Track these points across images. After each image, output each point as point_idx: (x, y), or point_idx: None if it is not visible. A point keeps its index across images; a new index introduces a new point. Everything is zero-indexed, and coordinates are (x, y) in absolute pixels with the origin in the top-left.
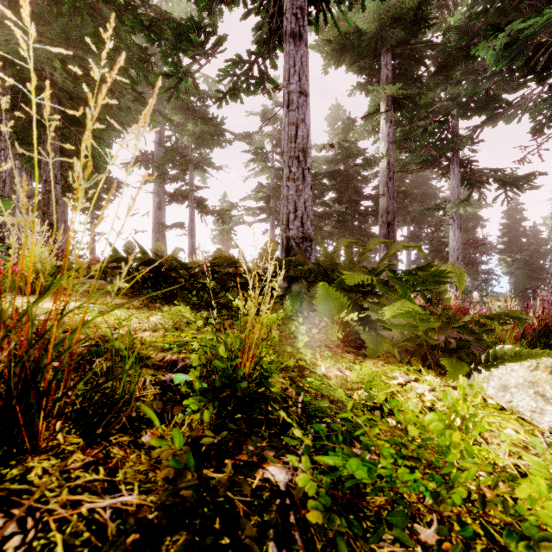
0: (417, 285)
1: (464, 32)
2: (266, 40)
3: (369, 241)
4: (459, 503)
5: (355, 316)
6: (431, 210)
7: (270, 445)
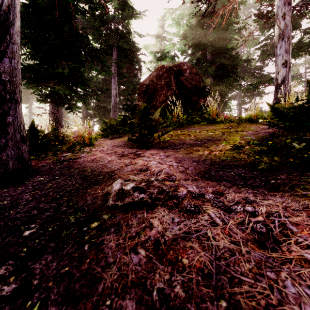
0: None
1: None
2: None
3: None
4: None
5: None
6: None
7: None
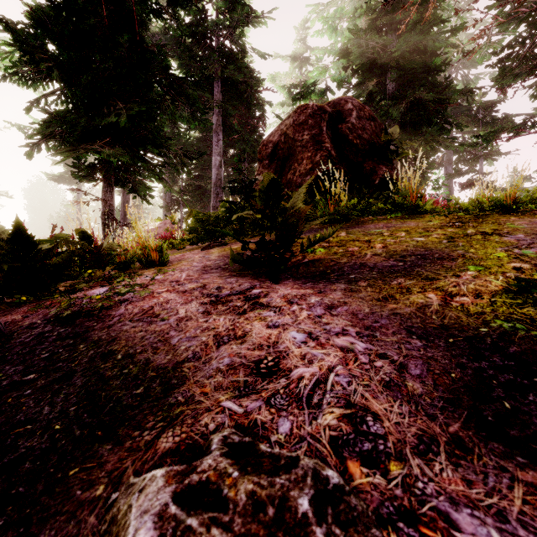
0: None
1: None
2: None
3: None
4: None
5: None
6: None
7: None
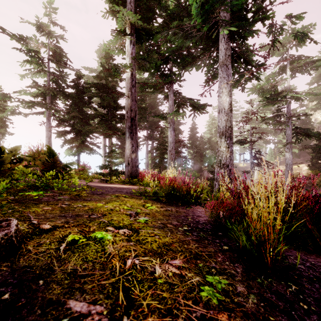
0: None
1: (177, 2)
2: None
3: None
4: None
5: None
6: (159, 117)
7: None
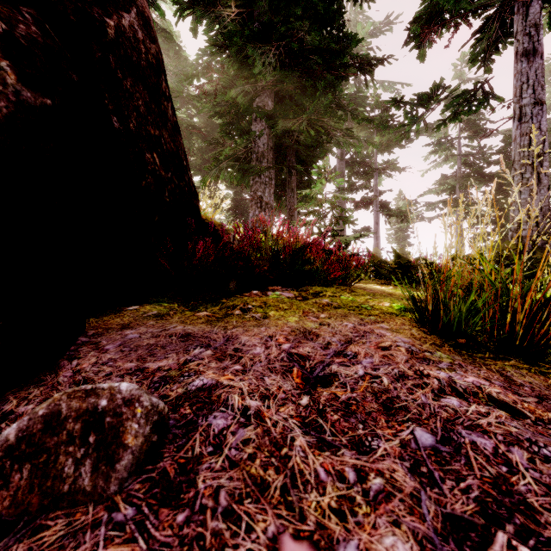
0: None
1: None
2: (481, 53)
3: None
4: None
5: None
6: None
7: None
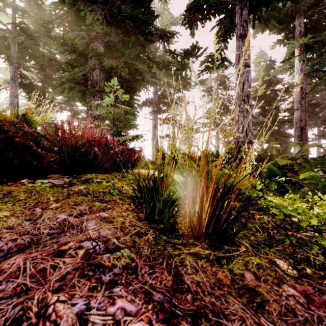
0: (317, 165)
1: None
2: (222, 36)
3: (289, 143)
4: (324, 217)
5: (283, 178)
6: None
7: (257, 212)
